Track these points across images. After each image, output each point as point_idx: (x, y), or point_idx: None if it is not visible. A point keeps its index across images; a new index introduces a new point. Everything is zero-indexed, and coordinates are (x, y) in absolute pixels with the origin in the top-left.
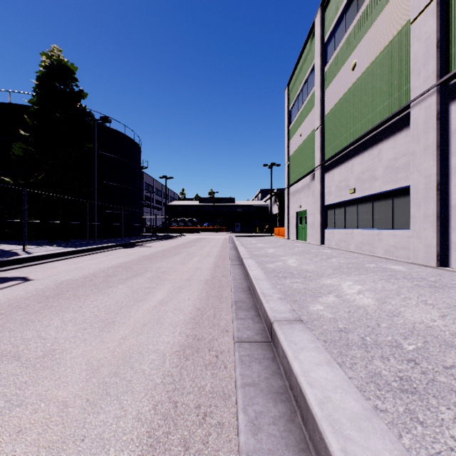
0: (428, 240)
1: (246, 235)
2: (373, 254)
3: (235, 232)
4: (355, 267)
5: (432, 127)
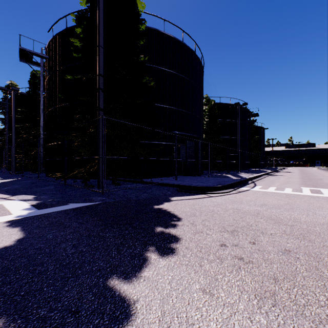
0: None
1: None
2: None
3: (317, 167)
4: None
5: None
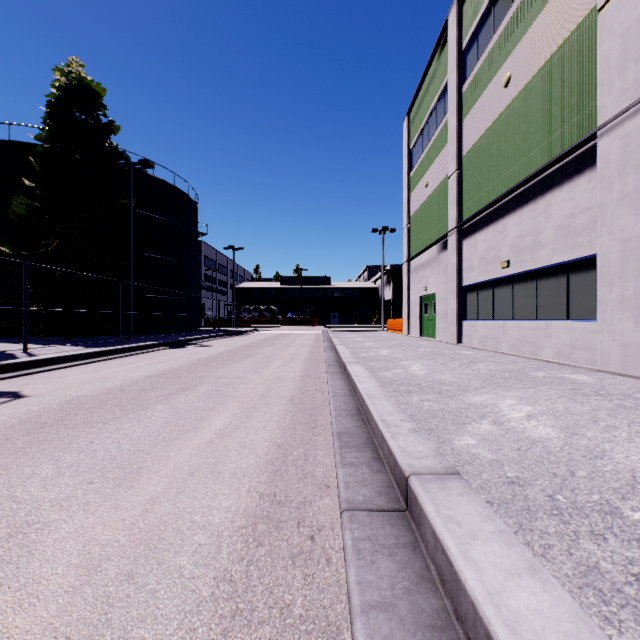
0: (626, 336)
1: (348, 330)
2: (538, 357)
3: (331, 326)
4: (515, 377)
5: (633, 165)
